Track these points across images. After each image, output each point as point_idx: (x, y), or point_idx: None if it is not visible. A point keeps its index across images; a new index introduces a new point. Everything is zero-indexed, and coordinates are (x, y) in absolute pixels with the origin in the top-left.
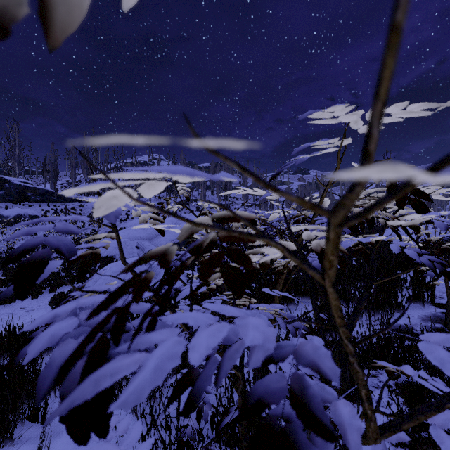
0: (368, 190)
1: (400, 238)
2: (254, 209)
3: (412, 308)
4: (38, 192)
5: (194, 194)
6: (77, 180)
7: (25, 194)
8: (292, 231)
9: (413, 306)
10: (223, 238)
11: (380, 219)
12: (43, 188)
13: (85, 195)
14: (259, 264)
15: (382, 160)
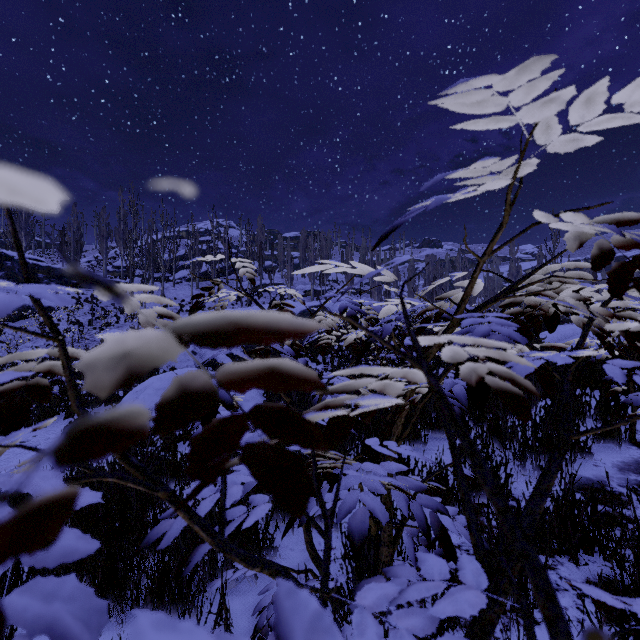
0: (548, 267)
1: (611, 349)
2: (362, 297)
3: (602, 450)
4: (53, 273)
5: (277, 276)
6: (110, 256)
7: (35, 276)
8: (421, 350)
9: (602, 446)
10: (236, 381)
11: (575, 317)
12: (60, 267)
13: (121, 278)
14: (356, 407)
15: (588, 207)
